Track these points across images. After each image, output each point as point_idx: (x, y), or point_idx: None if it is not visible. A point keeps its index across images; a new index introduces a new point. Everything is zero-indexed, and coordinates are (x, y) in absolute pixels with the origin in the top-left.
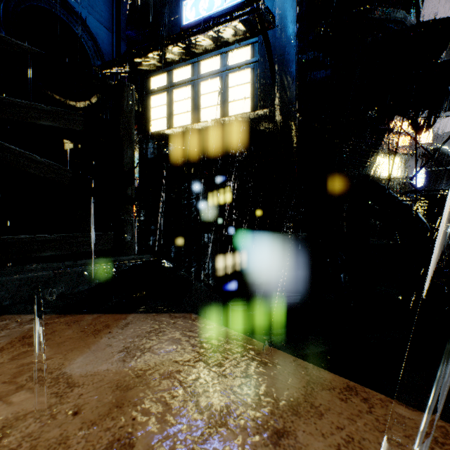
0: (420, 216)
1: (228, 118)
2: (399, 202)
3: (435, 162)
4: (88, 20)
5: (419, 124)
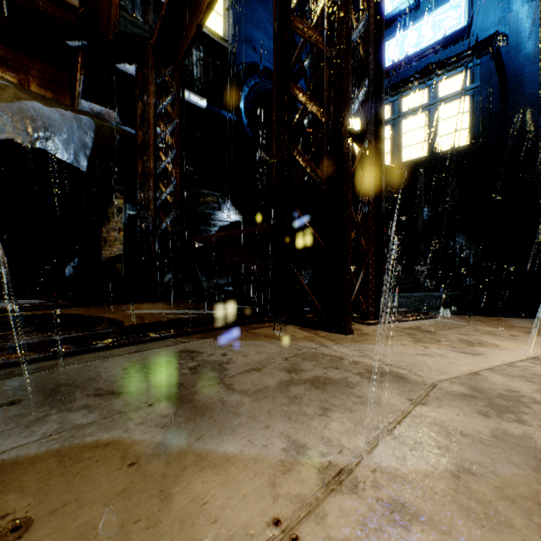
0: None
1: (438, 155)
2: None
3: None
4: None
5: None
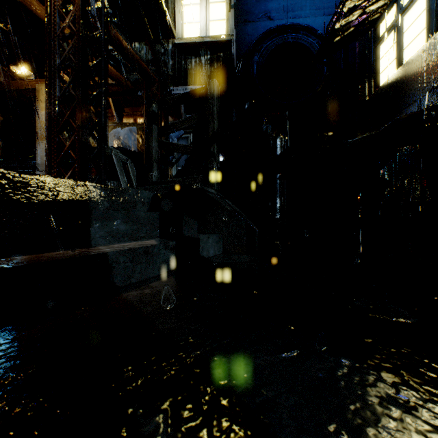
0: None
1: None
2: None
3: None
4: (315, 23)
5: None
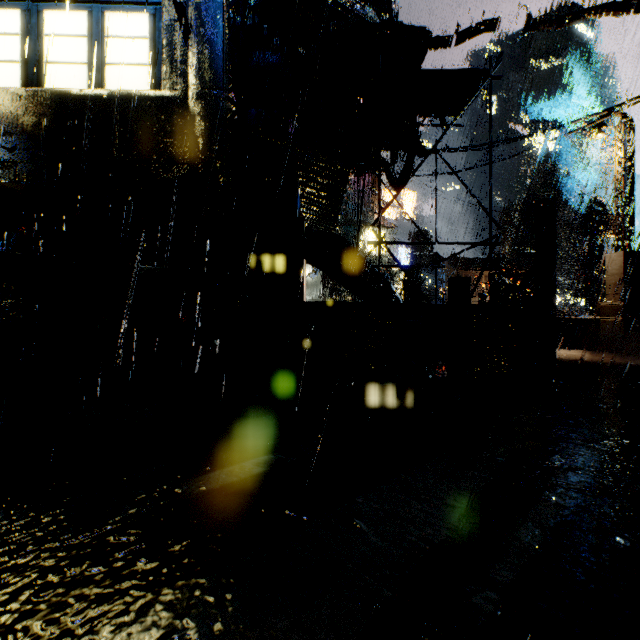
0: (393, 288)
1: (102, 91)
2: (371, 269)
3: (421, 246)
4: None
5: (396, 178)
